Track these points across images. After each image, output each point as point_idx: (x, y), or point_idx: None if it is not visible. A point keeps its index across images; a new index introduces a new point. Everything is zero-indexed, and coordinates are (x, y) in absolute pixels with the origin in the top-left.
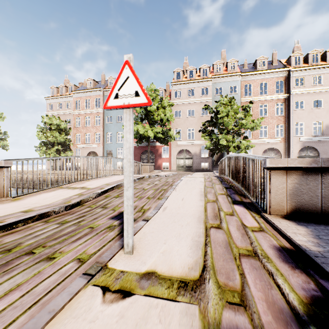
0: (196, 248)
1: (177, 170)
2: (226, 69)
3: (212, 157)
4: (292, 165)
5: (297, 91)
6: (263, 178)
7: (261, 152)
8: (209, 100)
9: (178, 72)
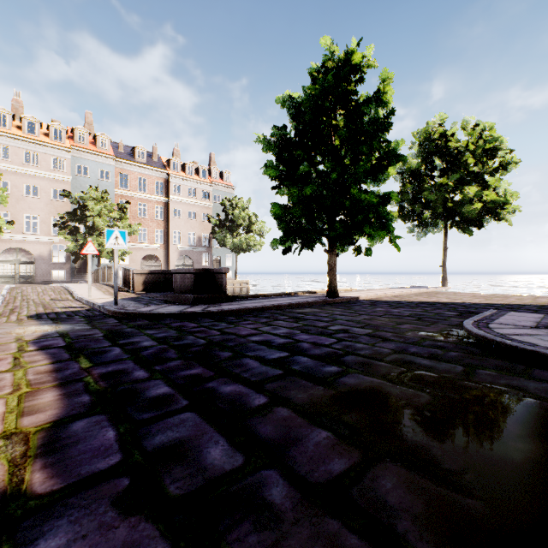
0: (111, 297)
1: (1, 283)
2: (95, 142)
3: (76, 262)
4: (143, 272)
5: (176, 198)
6: (133, 277)
7: (140, 259)
8: (67, 179)
9: (3, 113)
